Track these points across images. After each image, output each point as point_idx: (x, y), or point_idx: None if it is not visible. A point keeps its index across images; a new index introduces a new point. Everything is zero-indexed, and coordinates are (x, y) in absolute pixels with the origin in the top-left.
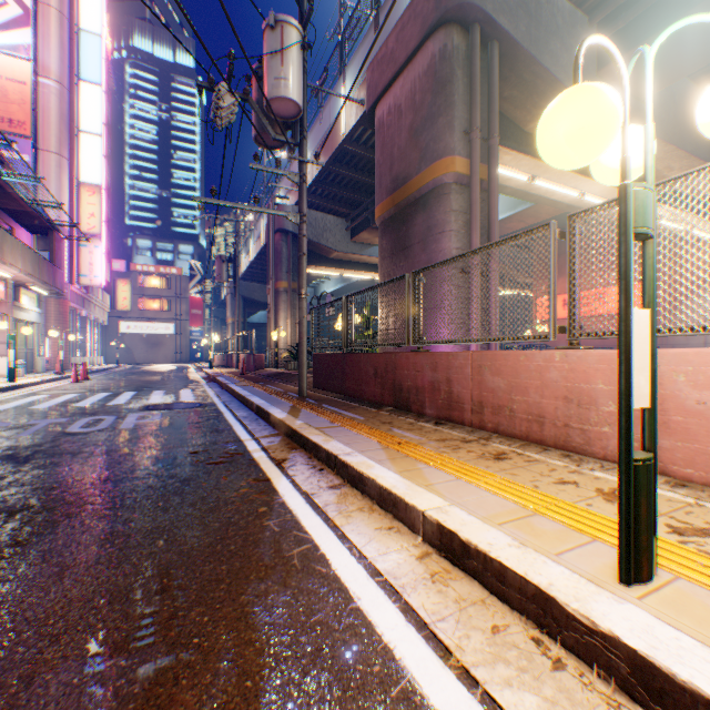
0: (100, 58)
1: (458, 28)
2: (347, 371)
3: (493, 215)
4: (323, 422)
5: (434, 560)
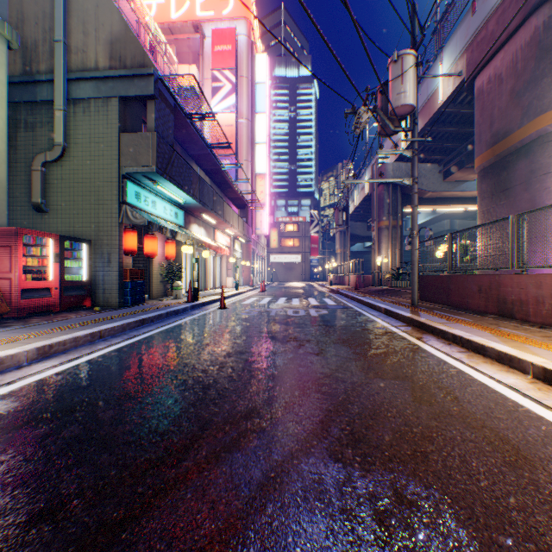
0: (265, 96)
1: None
2: (451, 288)
3: None
4: (440, 320)
5: (539, 384)
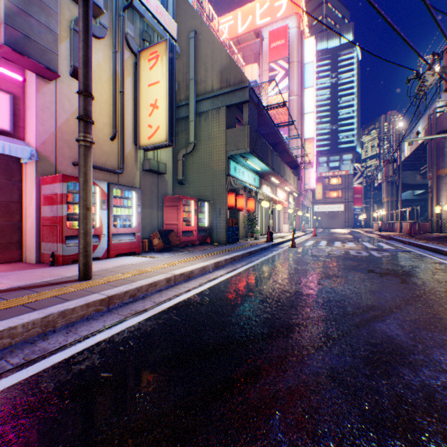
0: (312, 73)
1: None
2: None
3: None
4: None
5: None
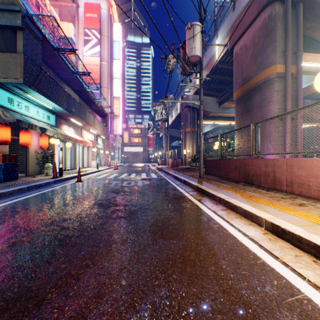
0: (119, 50)
1: (278, 3)
2: (221, 167)
3: (299, 90)
4: (213, 187)
5: (269, 235)
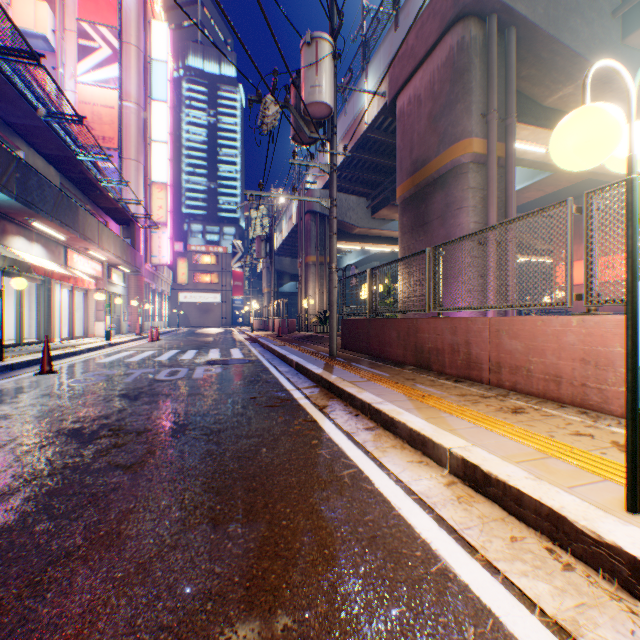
0: (166, 80)
1: (475, 20)
2: (372, 334)
3: (509, 190)
4: (354, 377)
5: (459, 487)
